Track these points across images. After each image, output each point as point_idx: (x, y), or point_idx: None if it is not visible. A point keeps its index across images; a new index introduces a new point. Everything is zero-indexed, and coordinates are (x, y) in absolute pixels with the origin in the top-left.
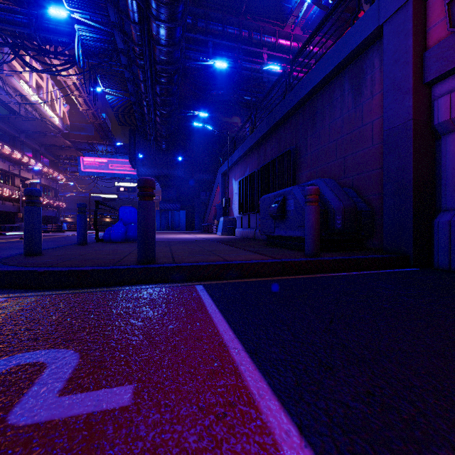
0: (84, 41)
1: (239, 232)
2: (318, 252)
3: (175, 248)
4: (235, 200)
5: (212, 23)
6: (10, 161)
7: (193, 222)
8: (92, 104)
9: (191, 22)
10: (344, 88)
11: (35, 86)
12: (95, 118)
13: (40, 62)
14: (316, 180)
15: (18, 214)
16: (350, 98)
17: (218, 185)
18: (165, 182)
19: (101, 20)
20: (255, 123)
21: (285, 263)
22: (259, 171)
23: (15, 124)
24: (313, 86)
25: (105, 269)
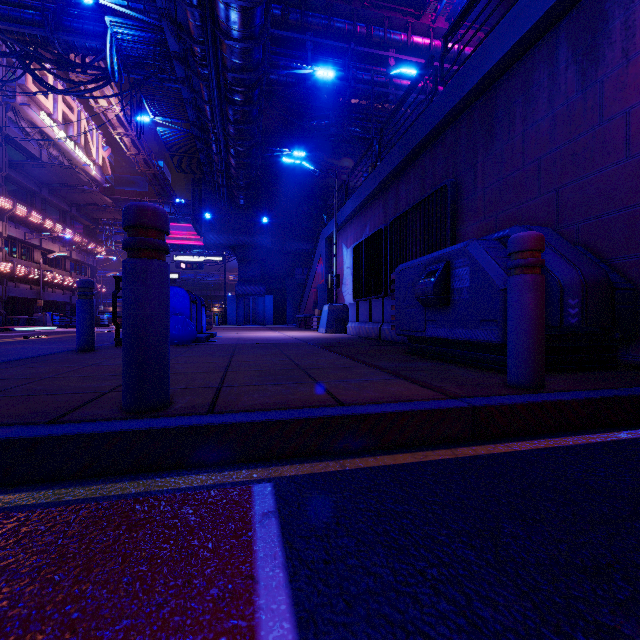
0: (121, 43)
1: (354, 328)
2: (541, 378)
3: (238, 361)
4: (347, 279)
5: (312, 14)
6: (26, 226)
7: (284, 313)
8: (143, 146)
9: (280, 13)
10: (557, 59)
11: (61, 120)
12: (148, 166)
13: (60, 78)
14: (512, 230)
15: (37, 301)
16: (572, 74)
17: (321, 256)
18: (243, 254)
19: (143, 8)
20: (380, 153)
21: (479, 410)
22: (388, 228)
23: (34, 174)
24: (492, 65)
25: (11, 439)
